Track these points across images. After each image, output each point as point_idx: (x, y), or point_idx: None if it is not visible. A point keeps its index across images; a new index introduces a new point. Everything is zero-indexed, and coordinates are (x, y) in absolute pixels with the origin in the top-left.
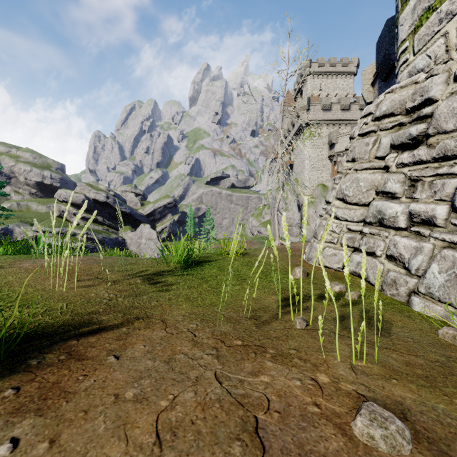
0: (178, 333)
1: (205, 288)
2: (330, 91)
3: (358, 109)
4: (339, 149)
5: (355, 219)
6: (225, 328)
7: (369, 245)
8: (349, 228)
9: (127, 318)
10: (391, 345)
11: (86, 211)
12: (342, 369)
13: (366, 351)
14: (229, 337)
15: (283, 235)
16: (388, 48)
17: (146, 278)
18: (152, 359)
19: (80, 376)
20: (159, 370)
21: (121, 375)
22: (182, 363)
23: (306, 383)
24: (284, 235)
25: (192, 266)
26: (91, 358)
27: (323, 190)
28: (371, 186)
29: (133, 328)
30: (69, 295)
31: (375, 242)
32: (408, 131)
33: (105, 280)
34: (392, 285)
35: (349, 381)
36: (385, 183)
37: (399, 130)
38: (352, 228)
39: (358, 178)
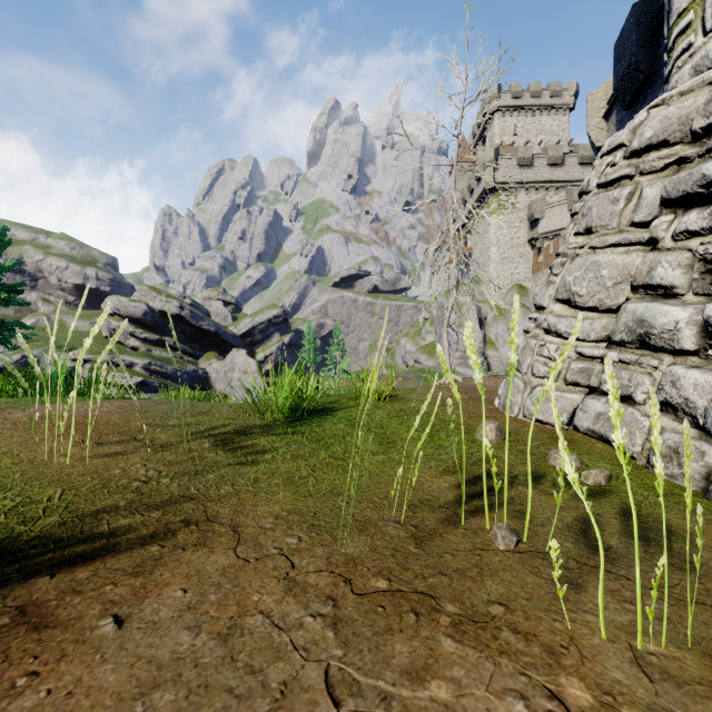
0: (259, 558)
1: (322, 459)
2: (530, 137)
3: (578, 164)
4: (546, 228)
5: (593, 336)
6: (354, 546)
7: (620, 382)
8: (581, 352)
9: (167, 523)
10: (704, 595)
11: (149, 328)
12: (615, 664)
13: (655, 610)
14: (362, 570)
15: (470, 362)
16: (636, 51)
17: (220, 439)
18: (193, 628)
19: (21, 677)
20: (202, 660)
21: (112, 676)
22: (256, 641)
23: (540, 709)
24: (472, 364)
25: (303, 418)
26: (64, 624)
27: (520, 294)
28: (623, 277)
29: (172, 546)
30: (73, 473)
31: (632, 377)
32: (698, 171)
33: (147, 444)
34: (670, 457)
35: (641, 704)
36: (652, 269)
37: (678, 172)
38: (586, 352)
39: (597, 262)
